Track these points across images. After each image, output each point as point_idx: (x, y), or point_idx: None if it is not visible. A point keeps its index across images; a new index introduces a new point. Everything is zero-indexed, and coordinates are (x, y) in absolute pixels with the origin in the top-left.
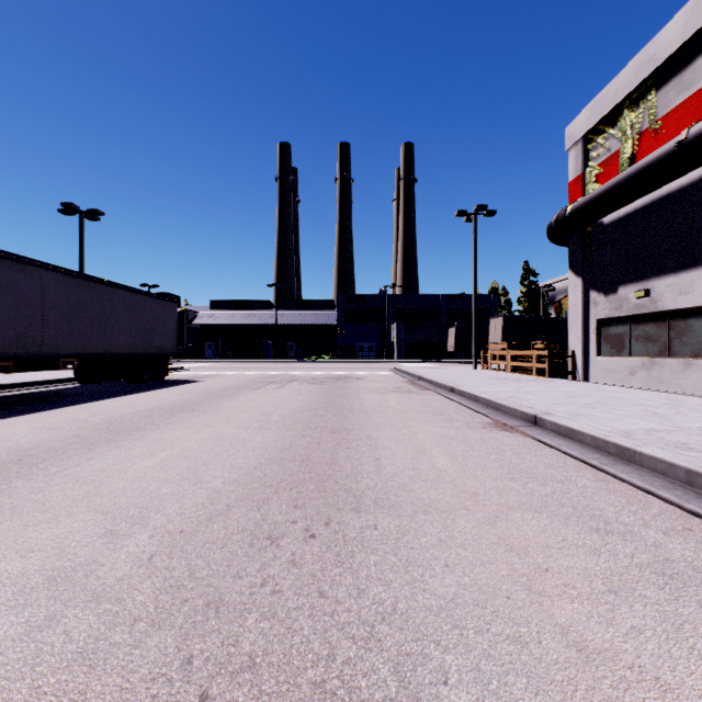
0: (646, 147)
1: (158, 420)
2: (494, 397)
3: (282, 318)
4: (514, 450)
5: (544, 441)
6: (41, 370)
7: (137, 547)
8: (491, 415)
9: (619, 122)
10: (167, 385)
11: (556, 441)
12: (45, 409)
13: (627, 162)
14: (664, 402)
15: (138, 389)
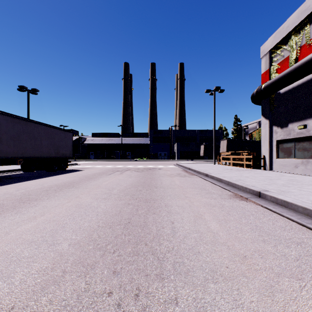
0: (304, 53)
1: (51, 193)
2: (231, 180)
3: (124, 141)
4: (254, 215)
5: (270, 208)
6: (8, 164)
7: None
8: (232, 190)
9: (289, 42)
10: (66, 172)
11: (278, 209)
12: None
13: (294, 61)
14: None
15: (50, 175)
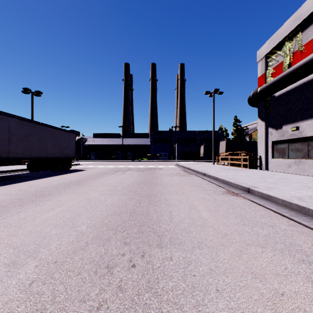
0: (296, 59)
1: (61, 190)
2: (226, 178)
3: (125, 141)
4: (241, 206)
5: (255, 202)
6: (13, 165)
7: (25, 275)
8: (225, 187)
9: (283, 48)
10: (70, 172)
11: (262, 202)
12: (8, 184)
13: (287, 67)
14: (309, 180)
15: (56, 174)
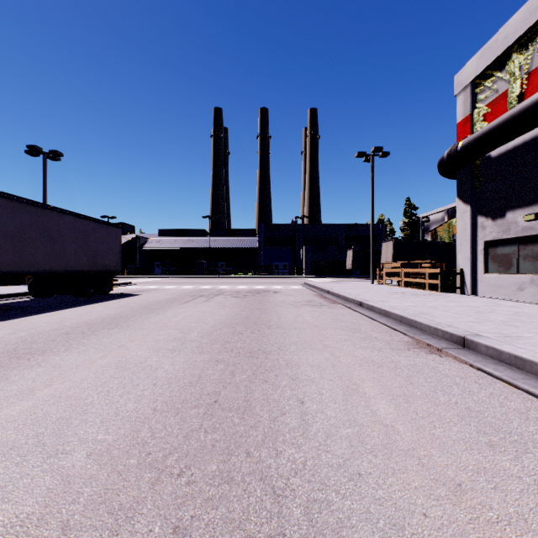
0: (535, 85)
1: (74, 339)
2: (406, 313)
3: (214, 243)
4: (461, 385)
5: (489, 371)
6: (9, 284)
7: None
8: (410, 333)
9: (507, 65)
10: (108, 299)
11: (504, 372)
12: None
13: (516, 100)
14: None
15: (80, 303)
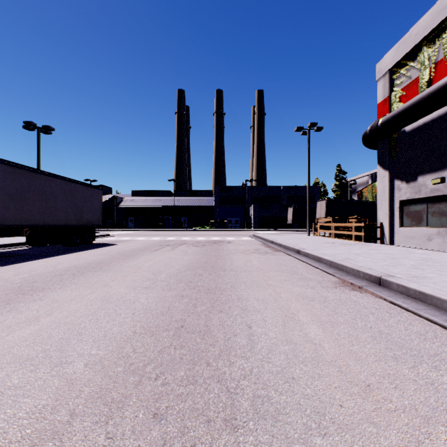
0: (441, 73)
1: (66, 279)
2: (335, 259)
3: (178, 202)
4: (375, 314)
5: (398, 304)
6: (10, 236)
7: None
8: (337, 274)
9: (418, 56)
10: (92, 247)
11: (410, 304)
12: None
13: (426, 85)
14: None
15: (69, 251)
